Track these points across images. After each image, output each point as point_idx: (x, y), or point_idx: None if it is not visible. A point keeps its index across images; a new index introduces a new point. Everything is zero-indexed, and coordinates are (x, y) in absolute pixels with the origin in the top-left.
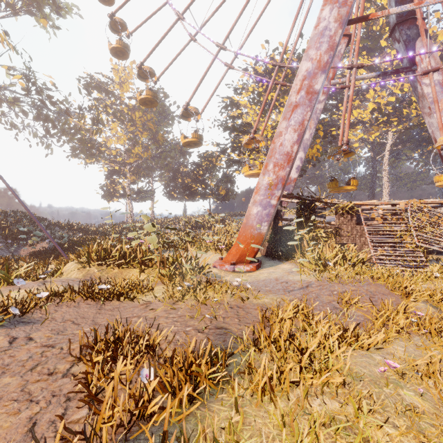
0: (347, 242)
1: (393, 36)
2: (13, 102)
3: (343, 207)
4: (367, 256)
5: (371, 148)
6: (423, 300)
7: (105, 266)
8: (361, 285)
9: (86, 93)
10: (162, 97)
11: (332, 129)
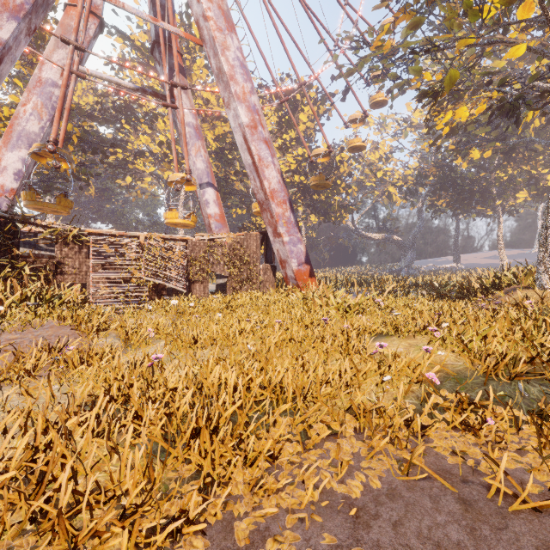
0: (74, 282)
1: (155, 55)
2: None
3: (67, 233)
4: (77, 294)
5: (165, 188)
6: (116, 335)
7: None
8: (34, 330)
9: None
10: None
11: (119, 150)
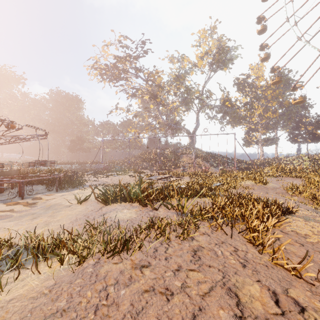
0: None
1: None
2: (212, 108)
3: None
4: None
5: None
6: None
7: (282, 173)
8: None
9: (237, 90)
10: (286, 74)
11: None
